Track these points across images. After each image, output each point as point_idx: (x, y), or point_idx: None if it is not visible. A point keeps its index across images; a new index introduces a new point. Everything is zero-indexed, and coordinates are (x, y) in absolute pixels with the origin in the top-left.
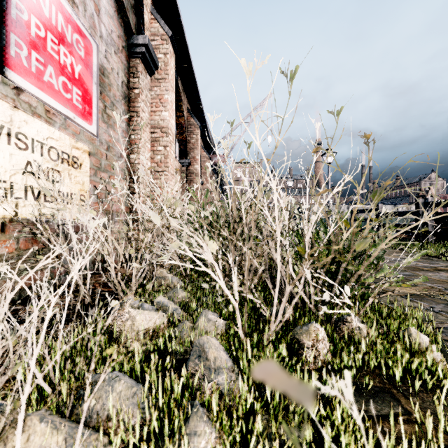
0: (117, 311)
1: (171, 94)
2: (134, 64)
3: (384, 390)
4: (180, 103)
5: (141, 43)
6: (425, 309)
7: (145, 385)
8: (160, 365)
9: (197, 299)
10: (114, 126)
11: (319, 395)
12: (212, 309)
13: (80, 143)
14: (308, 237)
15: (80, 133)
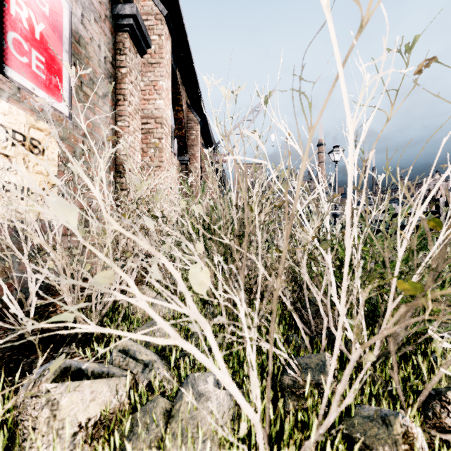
0: (32, 383)
1: (167, 81)
2: (121, 39)
3: None
4: (178, 97)
5: (128, 13)
6: None
7: None
8: None
9: (187, 337)
10: (94, 108)
11: None
12: None
13: (44, 123)
14: (400, 253)
15: (42, 110)
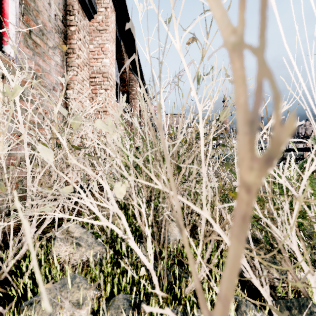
0: None
1: (112, 45)
2: (70, 2)
3: None
4: (122, 61)
5: None
6: None
7: None
8: None
9: (106, 304)
10: (44, 56)
11: None
12: None
13: None
14: None
15: None
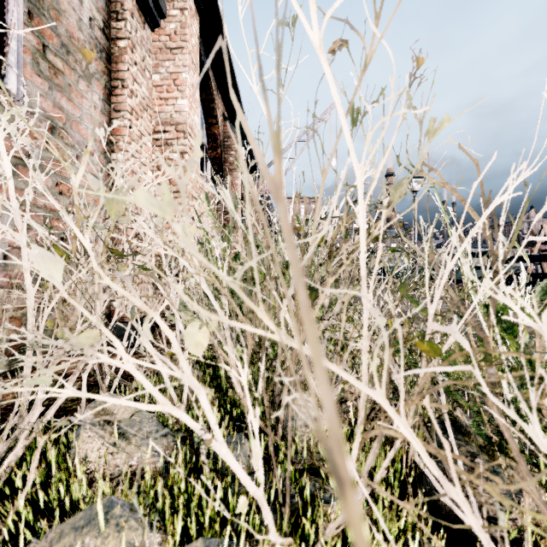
0: None
1: (193, 75)
2: None
3: None
4: (212, 105)
5: None
6: None
7: None
8: None
9: None
10: (70, 92)
11: None
12: None
13: None
14: None
15: None
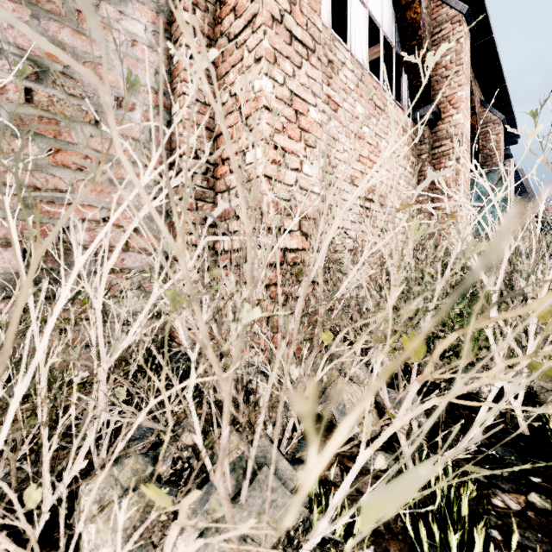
0: None
1: None
2: None
3: None
4: None
5: None
6: None
7: None
8: None
9: None
10: None
11: None
12: None
13: None
14: None
15: None
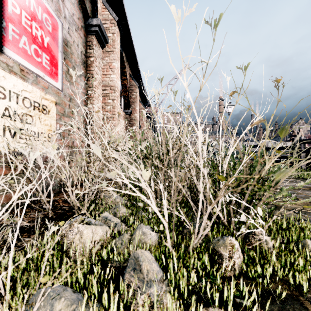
0: (69, 226)
1: (118, 63)
2: (90, 39)
3: (292, 297)
4: (124, 70)
5: (95, 23)
6: (310, 220)
7: (82, 306)
8: (101, 275)
9: (135, 214)
10: (75, 84)
11: (237, 302)
12: (146, 223)
13: (49, 95)
14: (225, 166)
15: (48, 88)
